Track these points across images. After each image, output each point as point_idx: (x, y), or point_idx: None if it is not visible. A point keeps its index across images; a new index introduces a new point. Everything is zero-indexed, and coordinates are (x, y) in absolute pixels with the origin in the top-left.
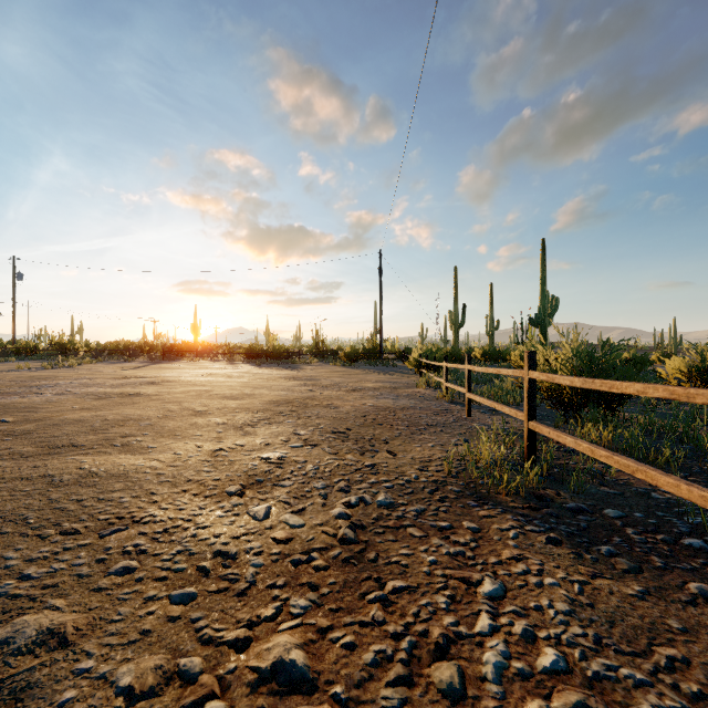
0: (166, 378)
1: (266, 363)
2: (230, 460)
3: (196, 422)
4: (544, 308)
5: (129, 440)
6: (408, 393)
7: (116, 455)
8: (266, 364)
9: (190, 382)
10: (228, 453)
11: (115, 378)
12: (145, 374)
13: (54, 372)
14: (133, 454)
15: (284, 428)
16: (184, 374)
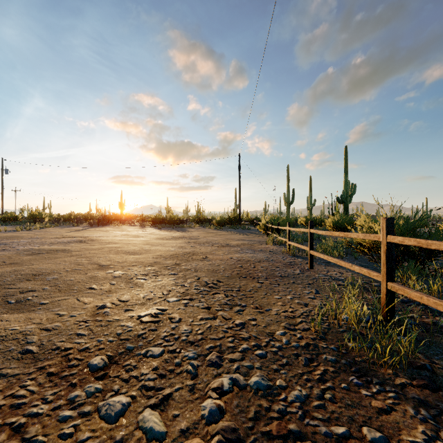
0: (91, 238)
1: (165, 227)
2: (108, 320)
3: (96, 275)
4: (347, 191)
5: (26, 296)
6: (261, 248)
7: (2, 314)
8: (164, 228)
9: (108, 240)
10: (110, 310)
11: (57, 238)
12: (80, 235)
13: (21, 233)
14: (20, 312)
15: (167, 281)
16: (106, 235)
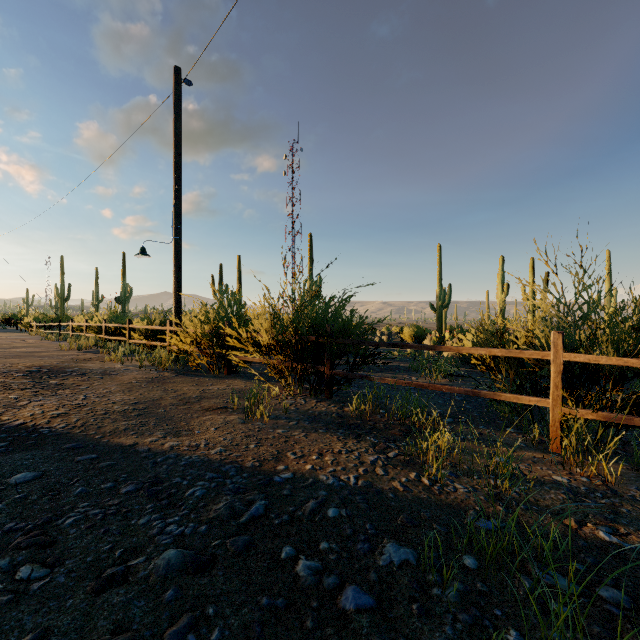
0: None
1: None
2: None
3: None
4: (125, 293)
5: None
6: (26, 336)
7: None
8: None
9: None
10: None
11: None
12: None
13: None
14: None
15: None
16: None
